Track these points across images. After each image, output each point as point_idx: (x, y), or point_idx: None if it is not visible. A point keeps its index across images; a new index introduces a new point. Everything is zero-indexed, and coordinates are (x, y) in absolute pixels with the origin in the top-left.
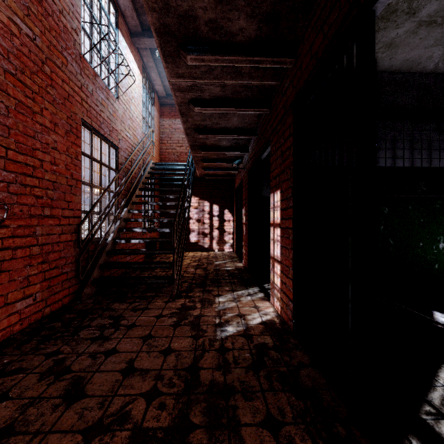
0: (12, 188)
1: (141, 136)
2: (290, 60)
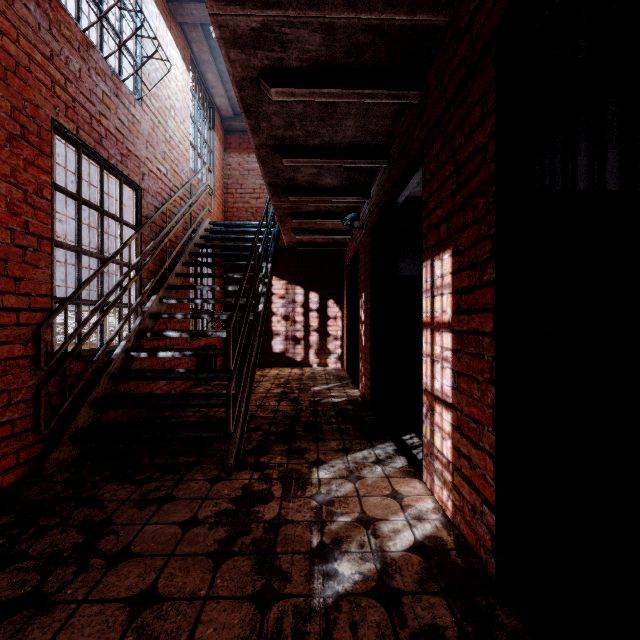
0: None
1: (189, 176)
2: None
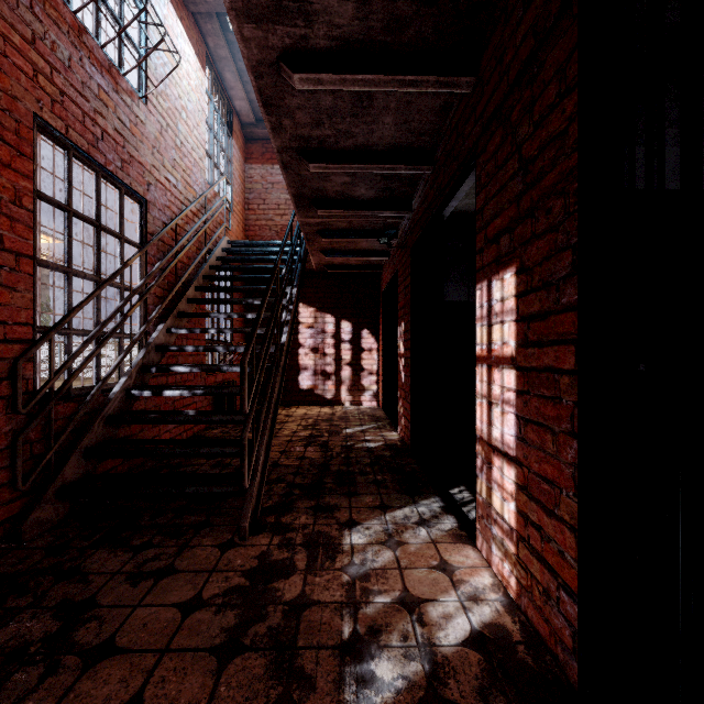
0: None
1: (204, 188)
2: None
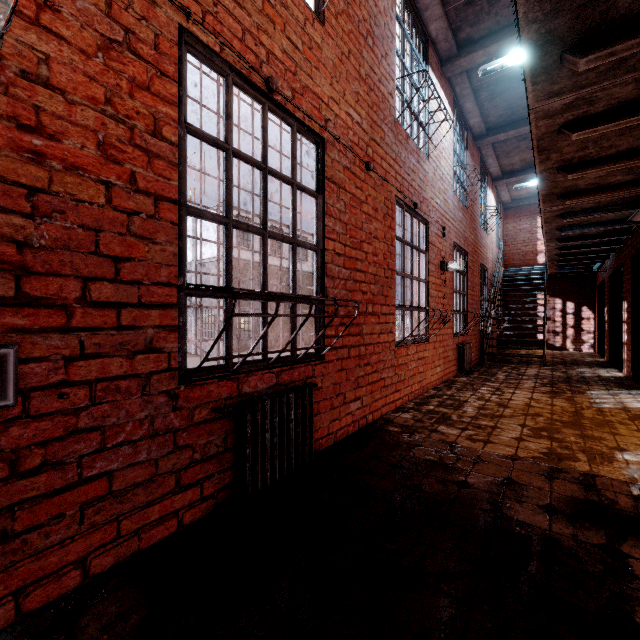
0: (471, 306)
1: (495, 250)
2: (627, 236)
